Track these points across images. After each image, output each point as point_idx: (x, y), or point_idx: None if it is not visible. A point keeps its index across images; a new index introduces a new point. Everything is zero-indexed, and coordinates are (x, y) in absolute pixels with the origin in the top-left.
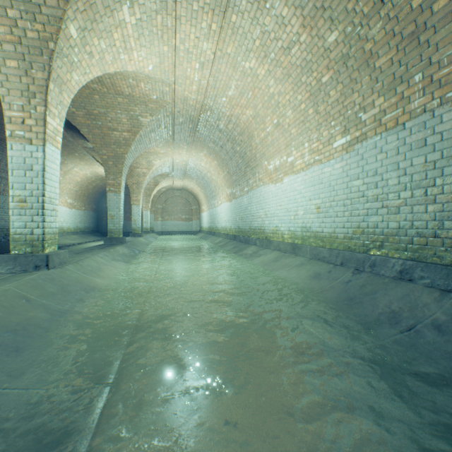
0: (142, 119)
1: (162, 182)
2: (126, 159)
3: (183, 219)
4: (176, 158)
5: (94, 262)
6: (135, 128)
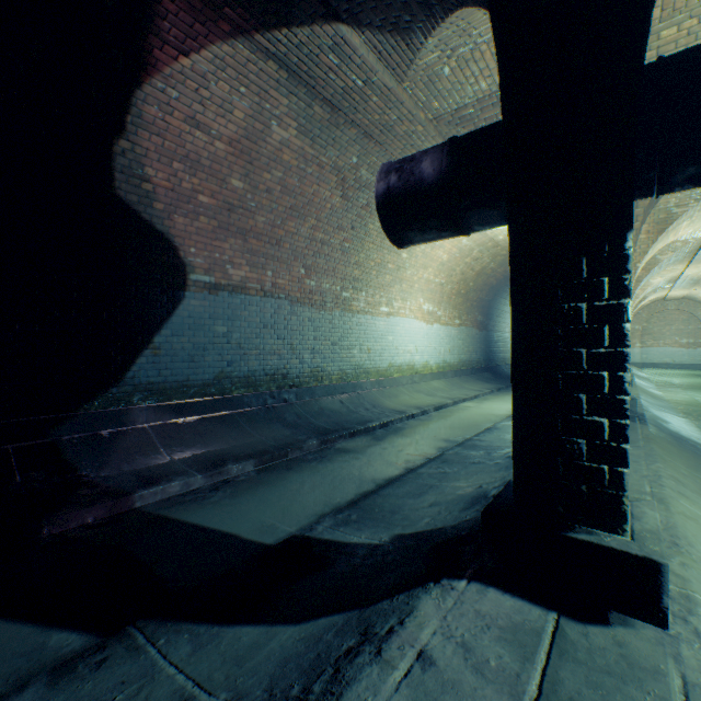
0: (659, 257)
1: (649, 296)
2: (633, 294)
3: (682, 344)
4: (686, 271)
5: (641, 387)
6: (648, 266)
